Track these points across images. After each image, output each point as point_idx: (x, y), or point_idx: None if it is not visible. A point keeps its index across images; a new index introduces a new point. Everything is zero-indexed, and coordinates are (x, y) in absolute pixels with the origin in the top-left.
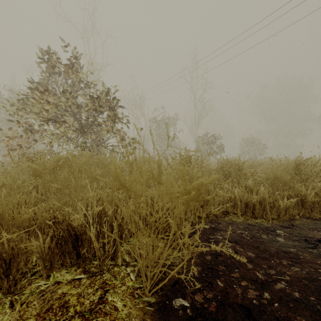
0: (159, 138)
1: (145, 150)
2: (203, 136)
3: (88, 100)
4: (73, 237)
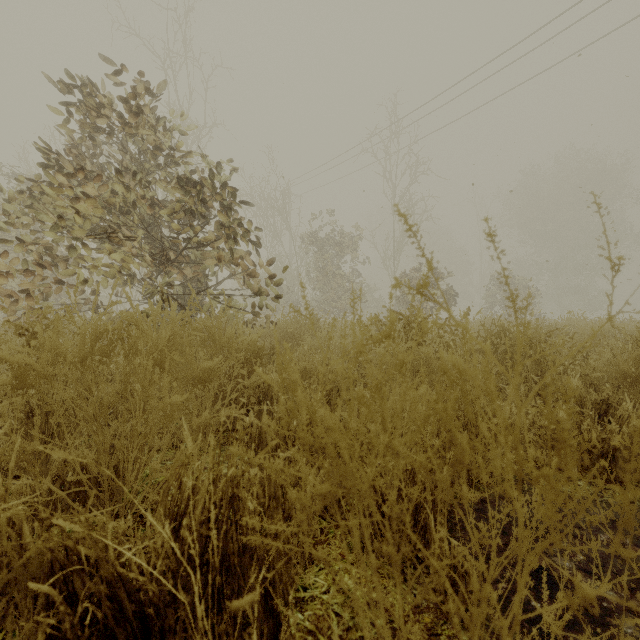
0: (321, 276)
1: (461, 327)
2: (413, 272)
3: (177, 190)
4: (132, 625)
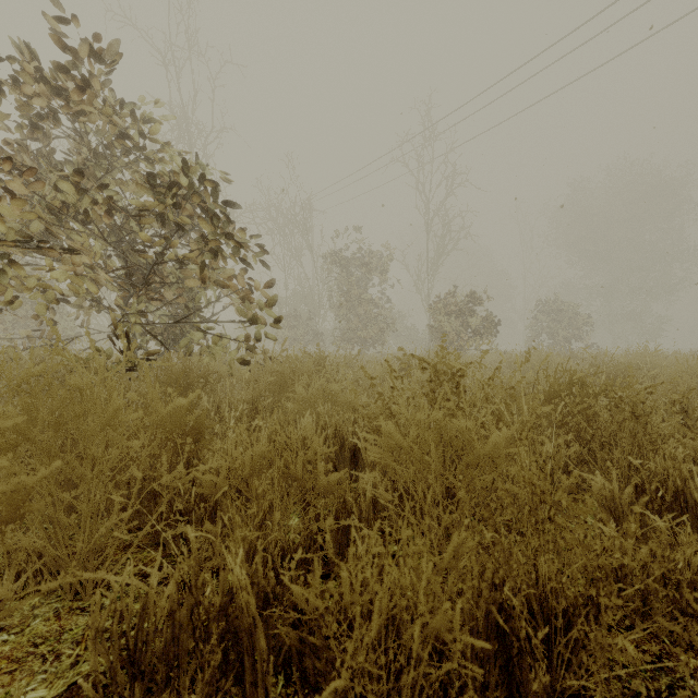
0: (344, 301)
1: None
2: (449, 296)
3: (141, 190)
4: None
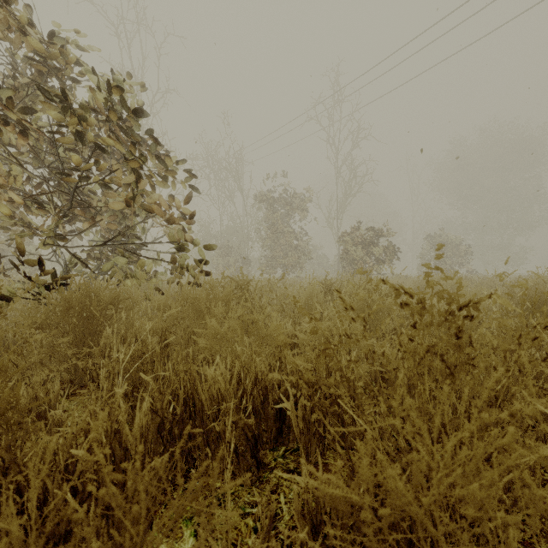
0: (269, 234)
1: None
2: (357, 229)
3: (55, 107)
4: None
